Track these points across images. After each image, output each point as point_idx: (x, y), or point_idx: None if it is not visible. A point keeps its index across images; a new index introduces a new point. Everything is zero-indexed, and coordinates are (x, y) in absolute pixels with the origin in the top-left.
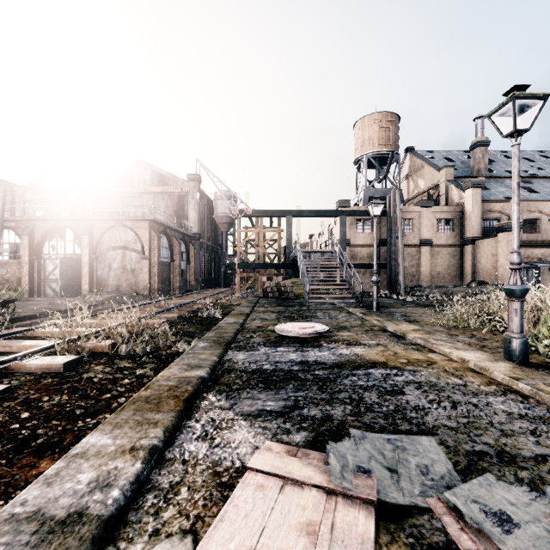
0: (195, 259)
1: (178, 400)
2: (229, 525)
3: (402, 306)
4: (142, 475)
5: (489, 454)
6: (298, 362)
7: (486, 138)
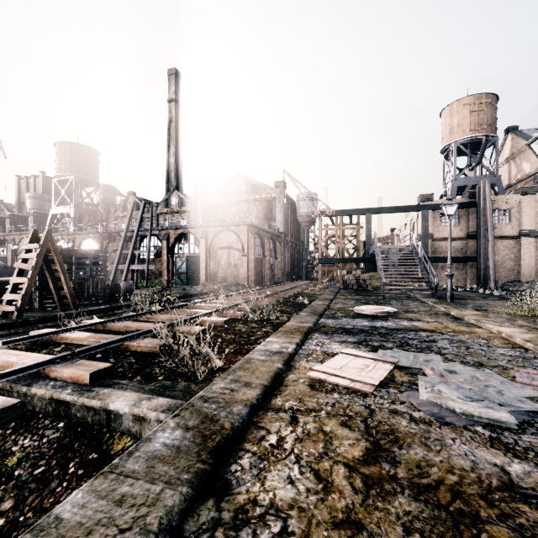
0: (281, 255)
1: (301, 332)
2: (334, 361)
3: (482, 299)
4: (296, 349)
5: (469, 362)
6: (369, 326)
7: None
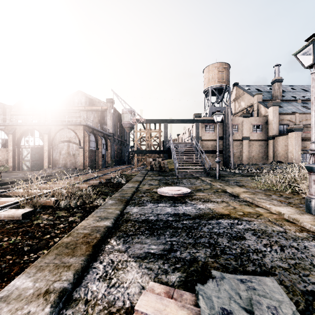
0: (111, 148)
1: (88, 245)
2: None
3: (233, 176)
4: None
5: None
6: (172, 214)
7: (281, 77)
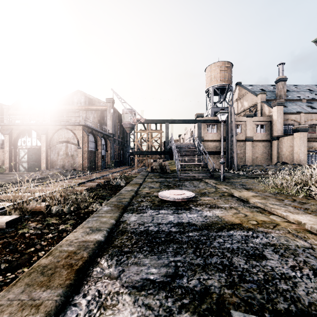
0: (111, 149)
1: (71, 270)
2: None
3: (238, 178)
4: None
5: None
6: (175, 223)
7: (285, 76)
